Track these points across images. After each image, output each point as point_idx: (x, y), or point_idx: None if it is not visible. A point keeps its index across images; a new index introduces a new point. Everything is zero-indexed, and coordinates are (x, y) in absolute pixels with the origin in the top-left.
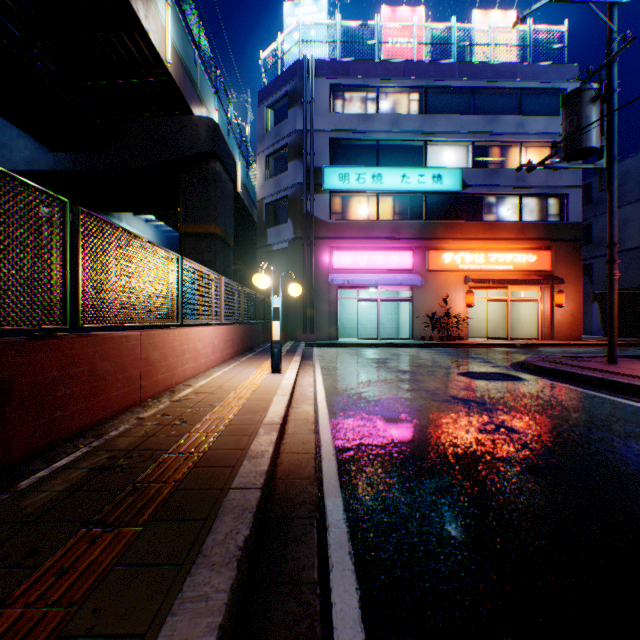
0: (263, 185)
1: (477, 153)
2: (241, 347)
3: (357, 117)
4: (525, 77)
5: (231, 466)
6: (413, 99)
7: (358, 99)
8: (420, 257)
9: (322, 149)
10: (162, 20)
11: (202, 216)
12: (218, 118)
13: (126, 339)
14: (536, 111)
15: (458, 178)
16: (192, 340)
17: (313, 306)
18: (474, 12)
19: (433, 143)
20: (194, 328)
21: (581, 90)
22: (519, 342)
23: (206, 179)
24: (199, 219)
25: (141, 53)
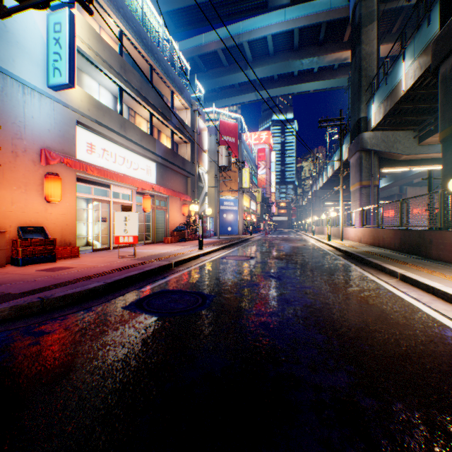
0: None
1: None
2: None
3: None
4: None
5: (375, 259)
6: None
7: None
8: None
9: None
10: None
11: None
12: None
13: None
14: None
15: None
16: None
17: None
18: None
19: None
20: None
21: None
22: None
23: None
24: None
25: None
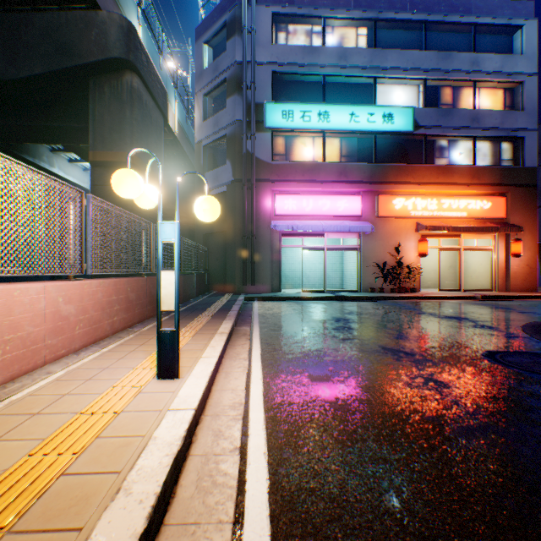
0: (201, 126)
1: (428, 93)
2: (150, 308)
3: (302, 49)
4: (480, 12)
5: None
6: (361, 34)
7: (303, 32)
8: (369, 203)
9: (264, 83)
10: None
11: (114, 141)
12: (144, 37)
13: None
14: (489, 50)
15: (410, 118)
16: None
17: (254, 255)
18: None
19: (383, 81)
20: None
21: None
22: (479, 294)
23: (119, 95)
24: (111, 145)
25: None
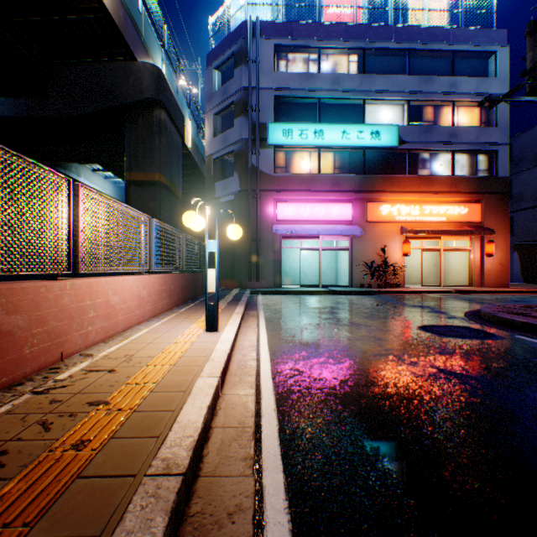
0: (211, 142)
1: (412, 112)
2: (181, 297)
3: (300, 76)
4: (457, 40)
5: None
6: (352, 60)
7: (301, 60)
8: (359, 209)
9: (267, 106)
10: None
11: (146, 164)
12: (166, 72)
13: None
14: (467, 73)
15: (395, 134)
16: (101, 293)
17: (258, 255)
18: None
19: (371, 102)
20: (105, 278)
21: None
22: (454, 289)
23: (150, 127)
24: (143, 167)
25: None
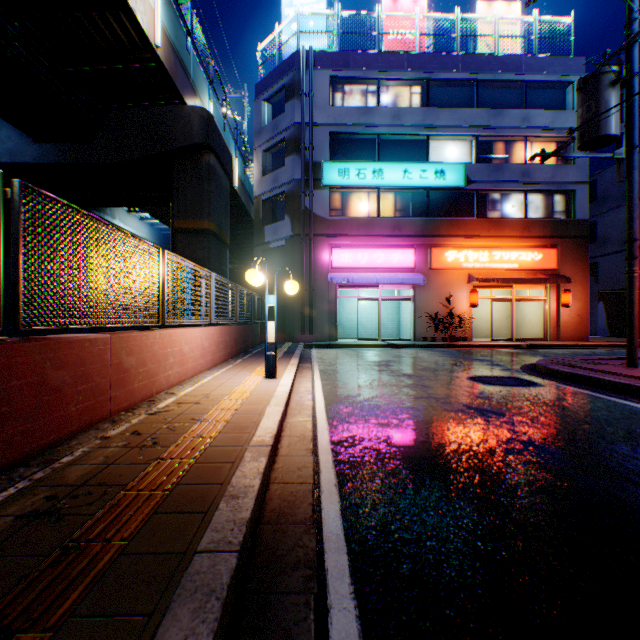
0: (260, 181)
1: (481, 148)
2: (235, 349)
3: (357, 110)
4: (530, 69)
5: (202, 512)
6: (415, 92)
7: (358, 92)
8: (422, 255)
9: (321, 143)
10: (151, 1)
11: (195, 211)
12: (213, 110)
13: (90, 343)
14: (541, 105)
15: (461, 173)
16: (177, 343)
17: (312, 306)
18: (477, 3)
19: (436, 137)
20: (180, 329)
21: (599, 73)
22: (525, 343)
23: (199, 172)
24: (192, 214)
25: (128, 36)
